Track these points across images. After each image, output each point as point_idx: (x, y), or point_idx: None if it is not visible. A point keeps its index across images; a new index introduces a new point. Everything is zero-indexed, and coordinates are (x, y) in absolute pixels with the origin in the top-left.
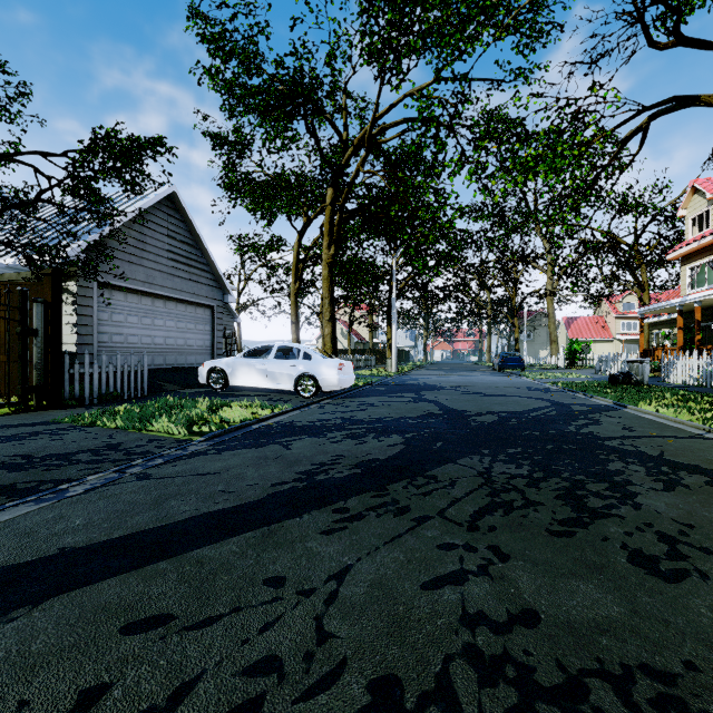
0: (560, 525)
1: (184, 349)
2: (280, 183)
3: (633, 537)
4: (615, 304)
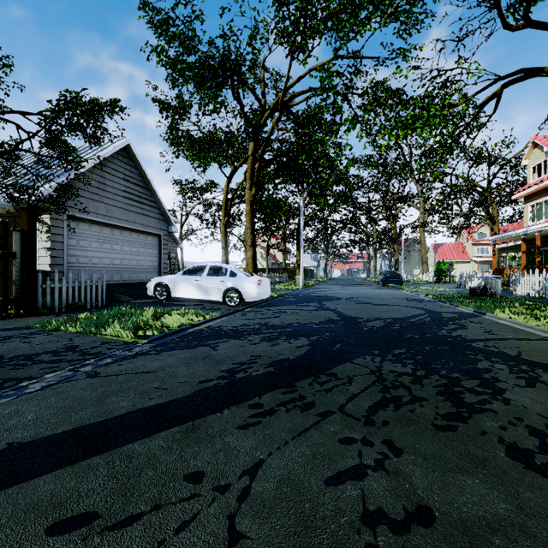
0: (444, 419)
1: (136, 268)
2: (212, 139)
3: (507, 431)
4: (472, 234)
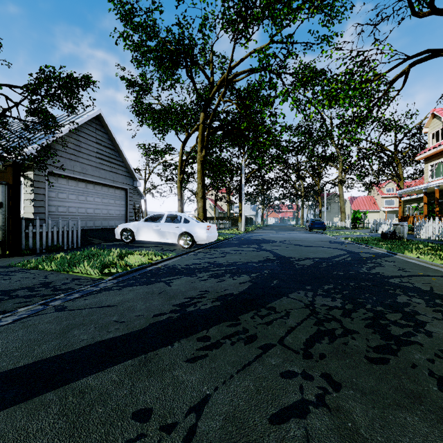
0: (375, 352)
1: (107, 216)
2: (170, 110)
3: (435, 364)
4: (381, 189)
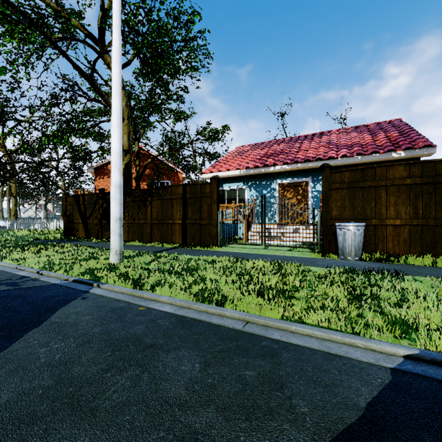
0: None
1: None
2: None
3: None
4: None
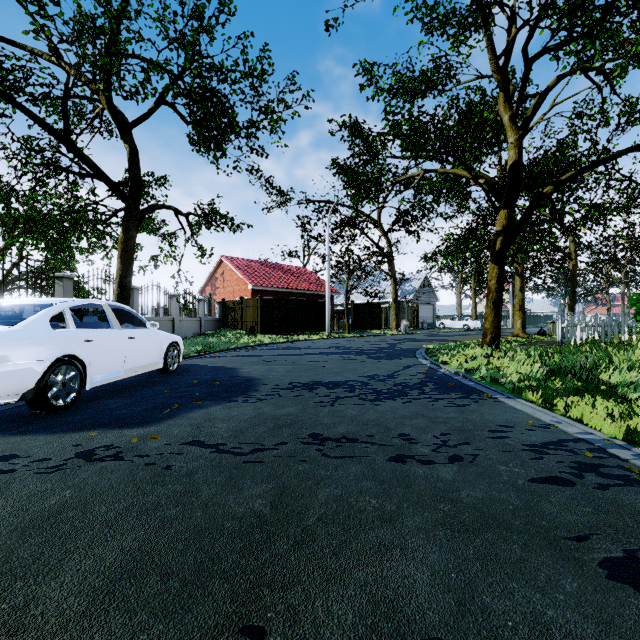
0: None
1: (427, 318)
2: None
3: None
4: None
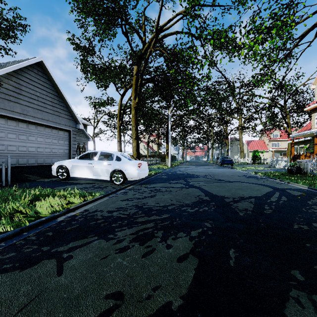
0: None
1: (50, 154)
2: (110, 67)
3: None
4: (269, 134)
